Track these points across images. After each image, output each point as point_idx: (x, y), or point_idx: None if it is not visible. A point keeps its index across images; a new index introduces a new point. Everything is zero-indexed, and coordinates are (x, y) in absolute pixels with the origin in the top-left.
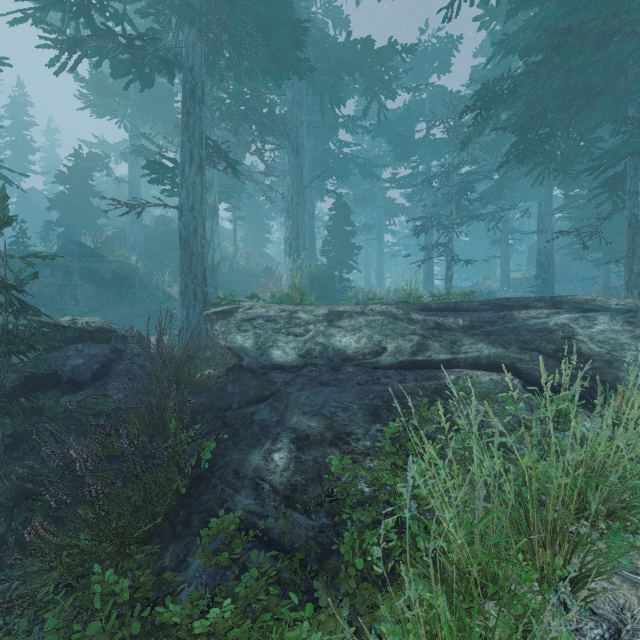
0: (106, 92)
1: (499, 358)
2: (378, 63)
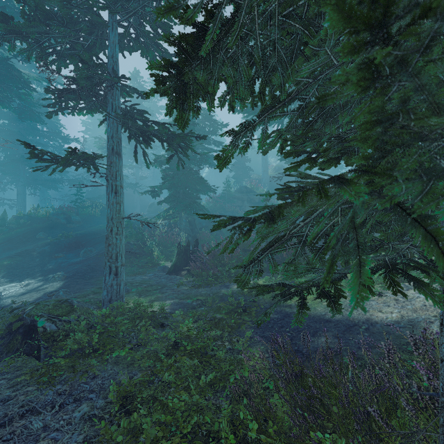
0: None
1: None
2: None
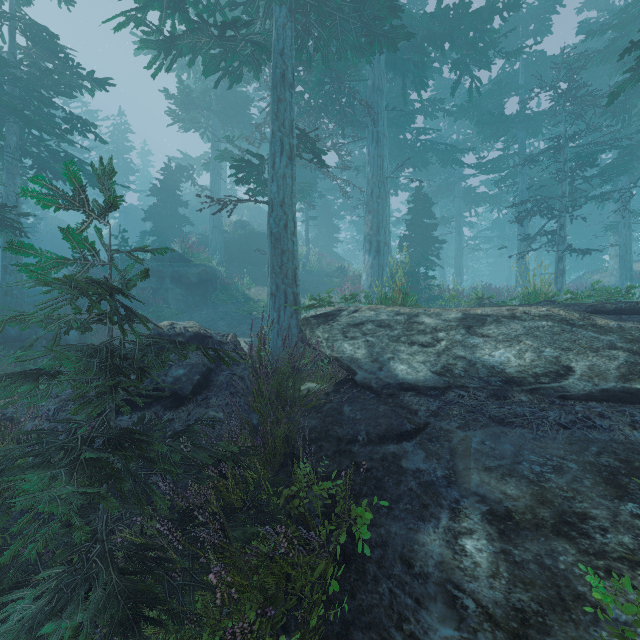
0: (191, 106)
1: None
2: (473, 29)
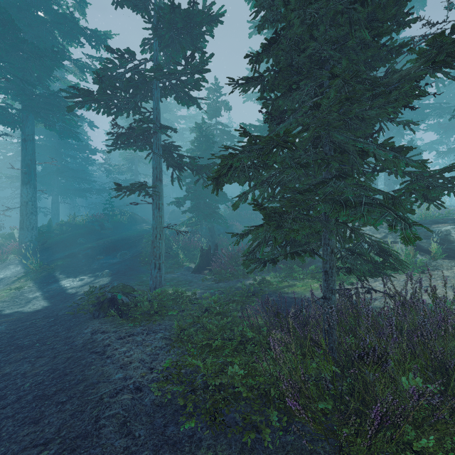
0: None
1: None
2: None
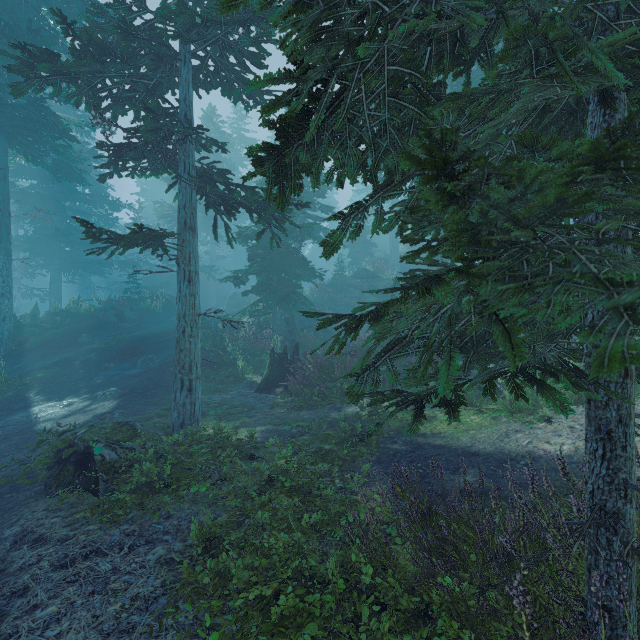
0: None
1: None
2: None
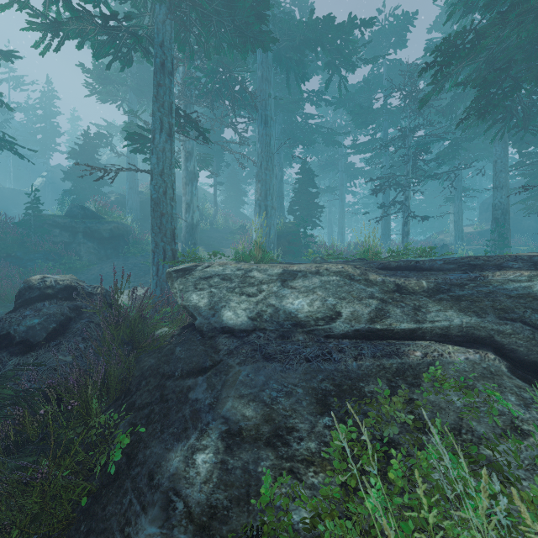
0: (107, 80)
1: (473, 329)
2: (339, 38)
